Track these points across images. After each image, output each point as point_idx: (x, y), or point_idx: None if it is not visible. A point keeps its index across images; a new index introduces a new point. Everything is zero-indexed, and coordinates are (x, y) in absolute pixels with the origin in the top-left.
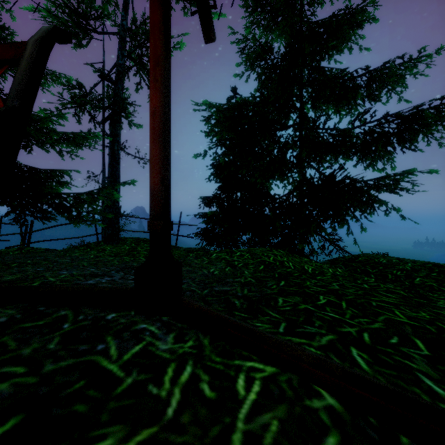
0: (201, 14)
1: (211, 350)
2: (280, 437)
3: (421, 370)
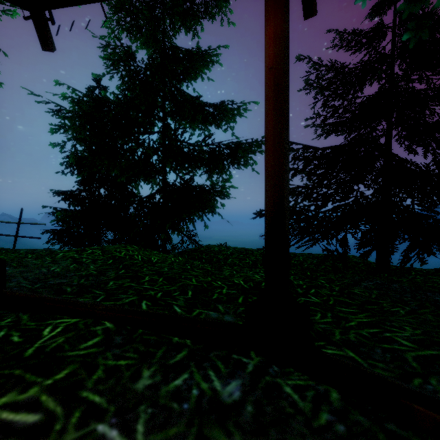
0: (36, 23)
1: (28, 320)
2: (63, 343)
3: (177, 304)
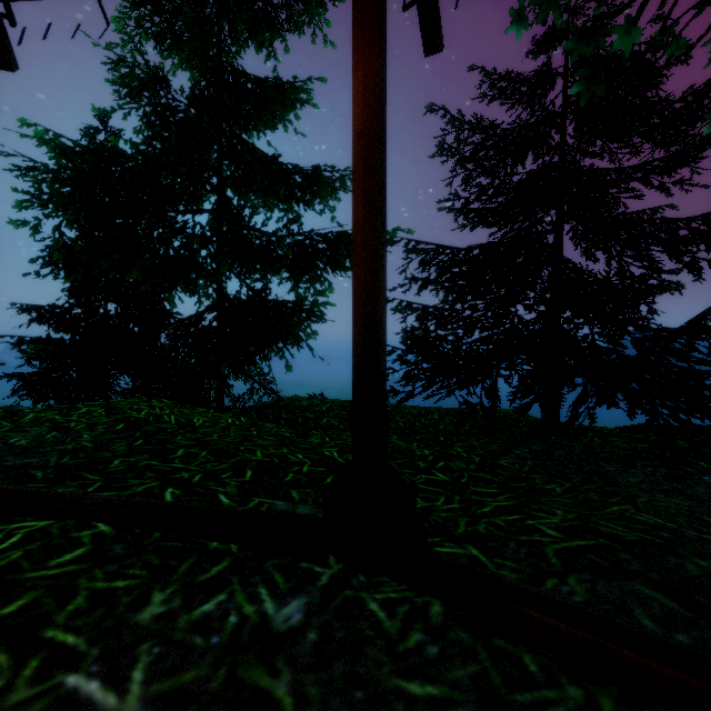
0: None
1: None
2: (19, 559)
3: (225, 492)
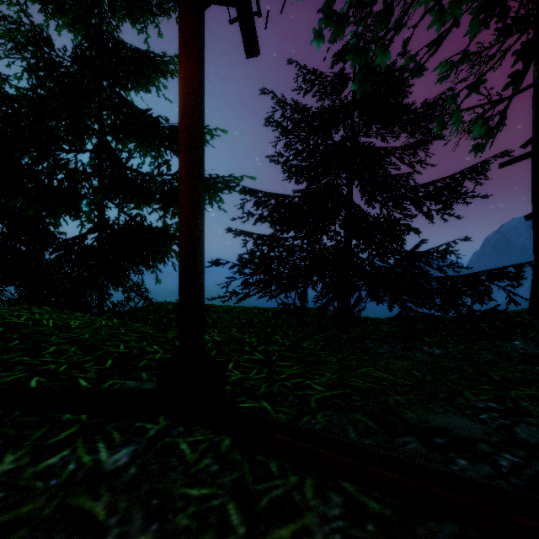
0: None
1: None
2: None
3: (85, 377)
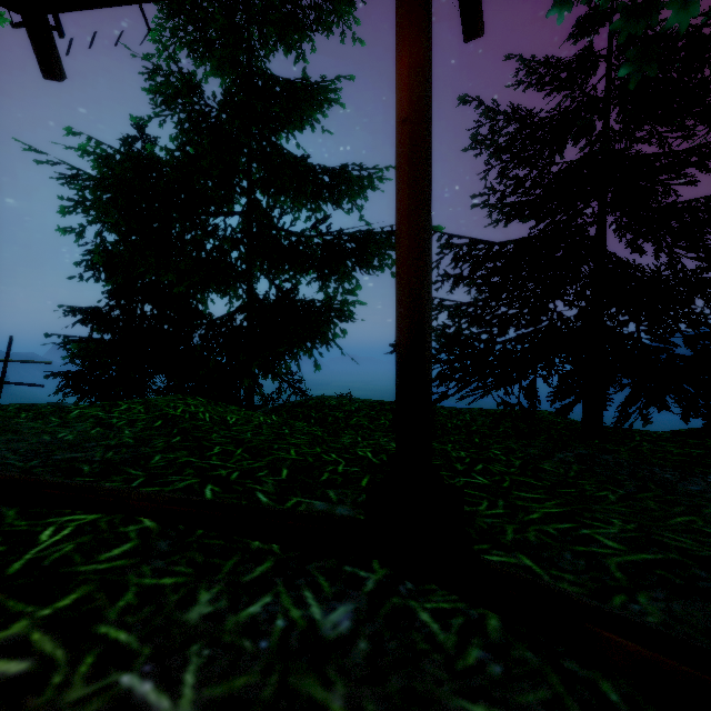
0: (33, 34)
1: (16, 518)
2: (72, 552)
3: (262, 490)
